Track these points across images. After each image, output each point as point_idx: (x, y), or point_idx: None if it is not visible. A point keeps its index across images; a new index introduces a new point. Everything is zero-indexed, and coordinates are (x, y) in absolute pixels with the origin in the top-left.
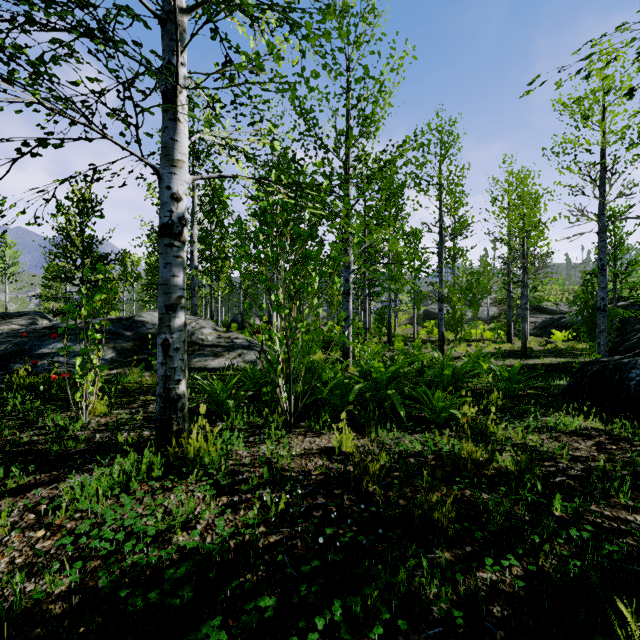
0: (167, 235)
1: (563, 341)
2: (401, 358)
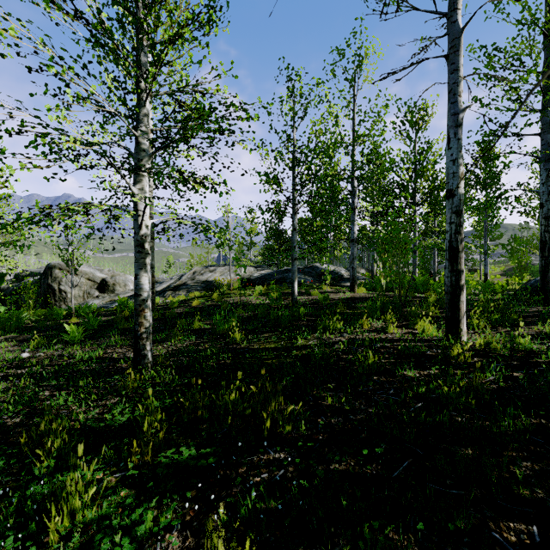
0: (353, 242)
1: None
2: None
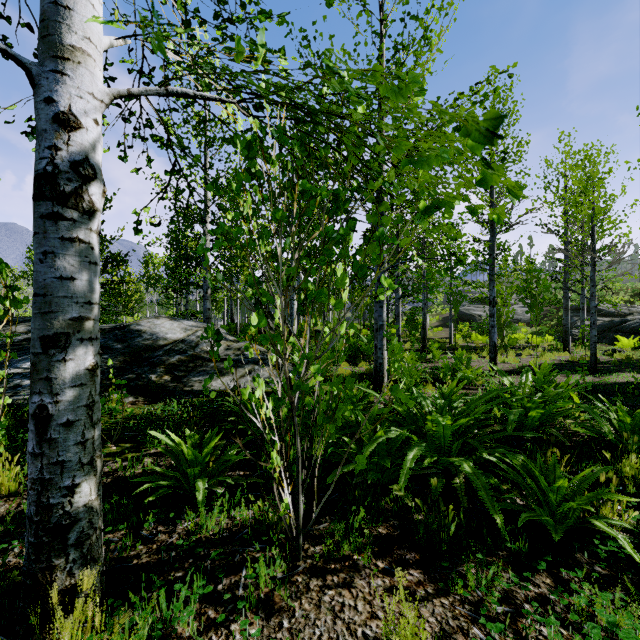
0: (46, 196)
1: (633, 349)
2: (448, 378)
